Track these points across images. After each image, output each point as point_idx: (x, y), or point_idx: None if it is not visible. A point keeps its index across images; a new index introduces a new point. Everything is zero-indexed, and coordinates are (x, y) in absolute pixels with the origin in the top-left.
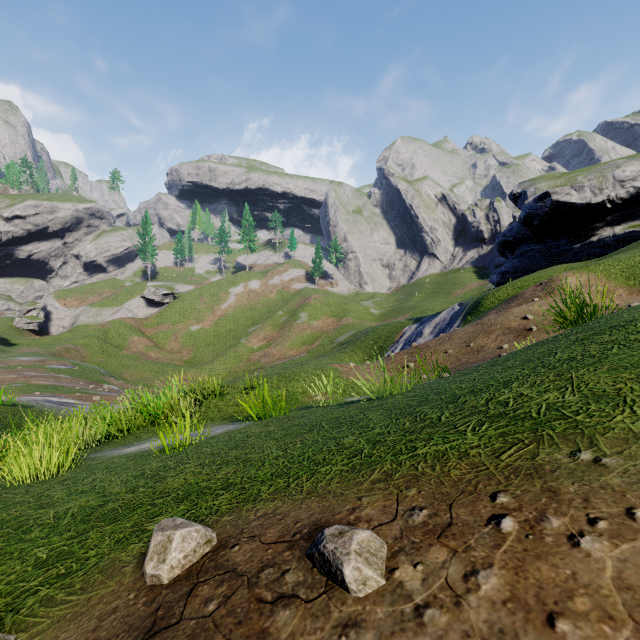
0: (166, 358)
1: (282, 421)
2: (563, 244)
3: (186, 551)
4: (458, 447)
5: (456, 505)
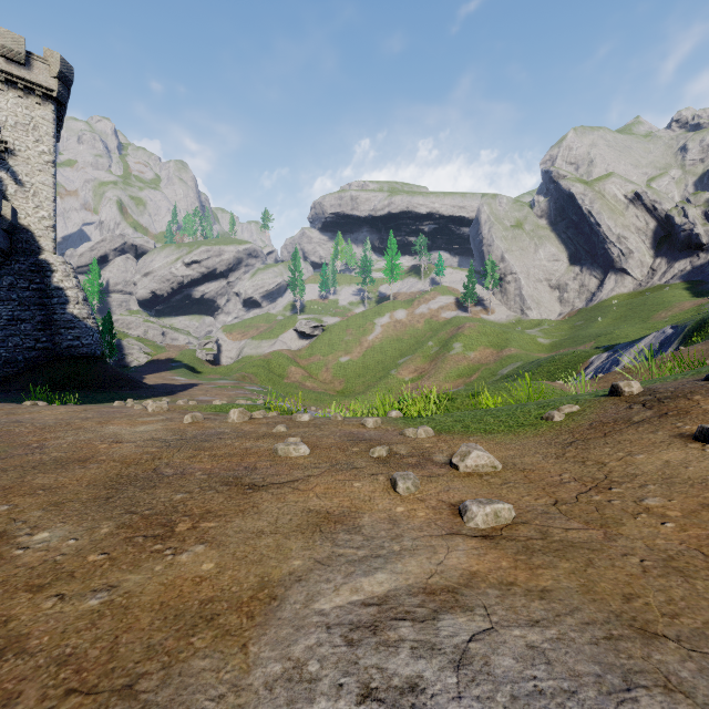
0: (320, 388)
1: None
2: None
3: (638, 386)
4: None
5: None
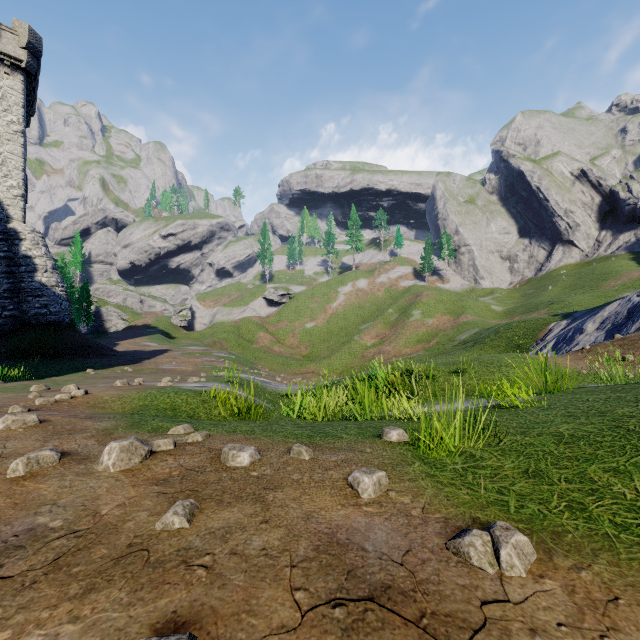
0: (287, 352)
1: (604, 392)
2: None
3: None
4: None
5: None
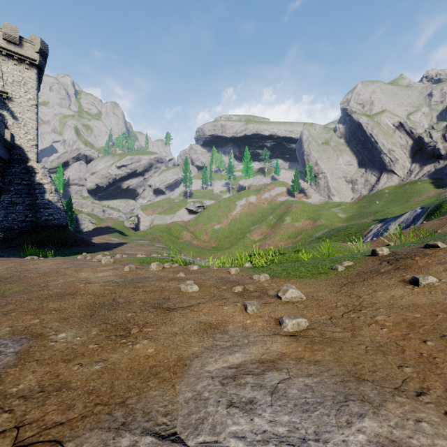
0: (202, 245)
1: None
2: None
3: (387, 250)
4: None
5: None
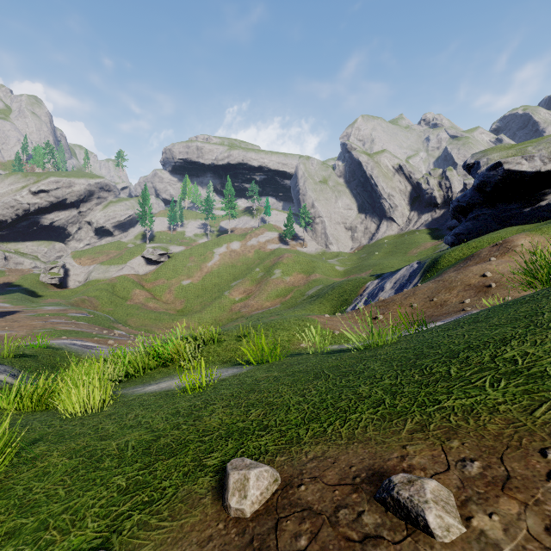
0: (162, 308)
1: (281, 367)
2: (514, 208)
3: (261, 489)
4: (484, 402)
5: (507, 459)
